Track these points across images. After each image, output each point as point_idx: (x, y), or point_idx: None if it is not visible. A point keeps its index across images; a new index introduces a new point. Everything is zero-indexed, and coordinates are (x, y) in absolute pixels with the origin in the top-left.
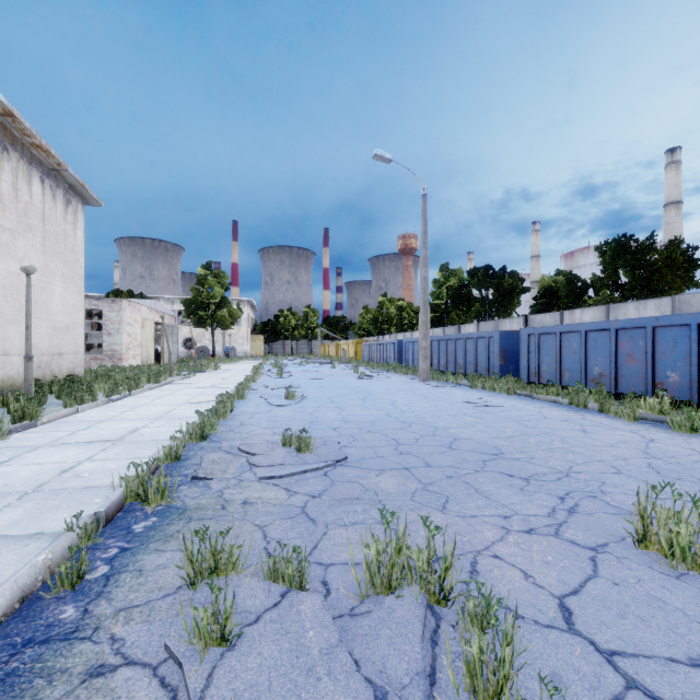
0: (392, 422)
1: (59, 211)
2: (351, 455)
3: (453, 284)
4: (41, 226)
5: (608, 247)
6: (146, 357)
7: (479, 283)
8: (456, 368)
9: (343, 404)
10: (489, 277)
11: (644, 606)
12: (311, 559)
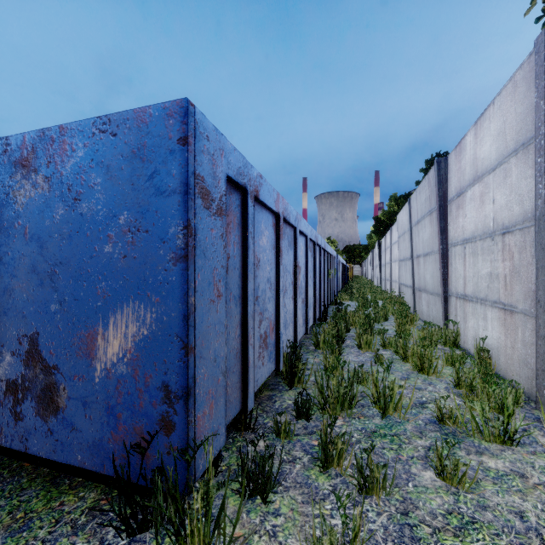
0: None
1: None
2: None
3: None
4: None
5: (420, 169)
6: None
7: None
8: None
9: None
10: None
11: None
12: None
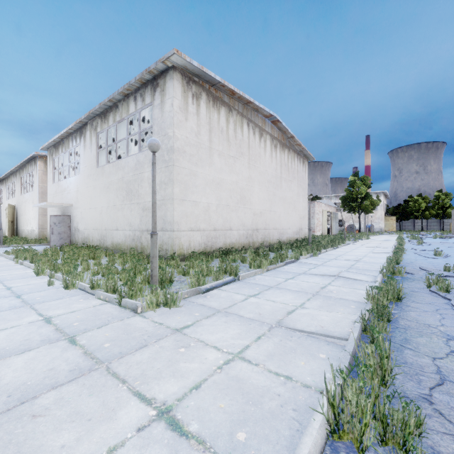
0: None
1: (301, 168)
2: None
3: None
4: (296, 176)
5: None
6: (323, 230)
7: None
8: None
9: None
10: None
11: None
12: None
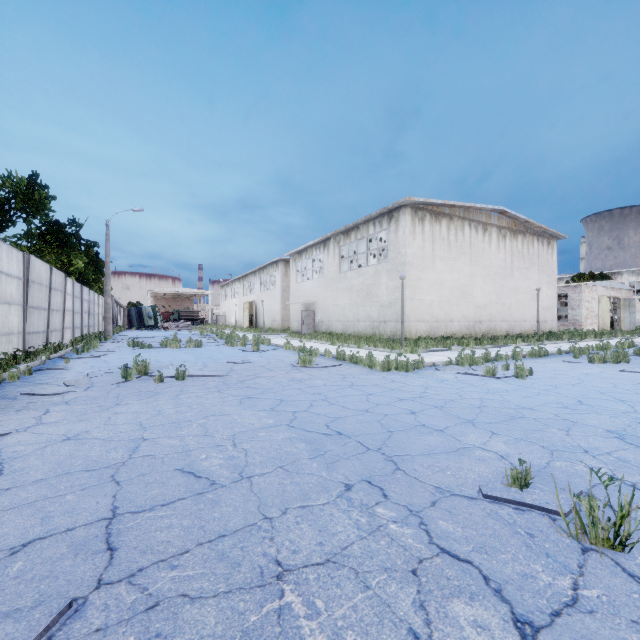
0: None
1: (544, 250)
2: None
3: None
4: (537, 262)
5: None
6: (601, 324)
7: None
8: None
9: None
10: None
11: None
12: None
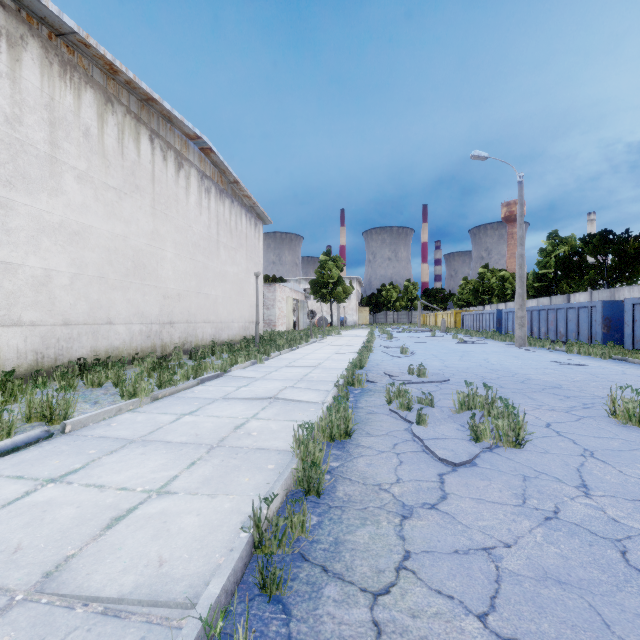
0: (482, 369)
1: (252, 232)
2: (451, 380)
3: (563, 252)
4: (245, 243)
5: None
6: (288, 324)
7: (594, 250)
8: (557, 336)
9: (445, 358)
10: (607, 242)
11: (590, 428)
12: (434, 405)
